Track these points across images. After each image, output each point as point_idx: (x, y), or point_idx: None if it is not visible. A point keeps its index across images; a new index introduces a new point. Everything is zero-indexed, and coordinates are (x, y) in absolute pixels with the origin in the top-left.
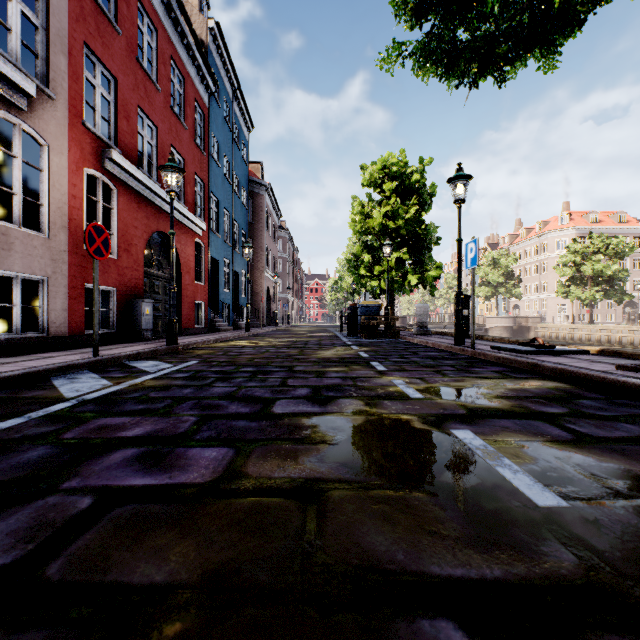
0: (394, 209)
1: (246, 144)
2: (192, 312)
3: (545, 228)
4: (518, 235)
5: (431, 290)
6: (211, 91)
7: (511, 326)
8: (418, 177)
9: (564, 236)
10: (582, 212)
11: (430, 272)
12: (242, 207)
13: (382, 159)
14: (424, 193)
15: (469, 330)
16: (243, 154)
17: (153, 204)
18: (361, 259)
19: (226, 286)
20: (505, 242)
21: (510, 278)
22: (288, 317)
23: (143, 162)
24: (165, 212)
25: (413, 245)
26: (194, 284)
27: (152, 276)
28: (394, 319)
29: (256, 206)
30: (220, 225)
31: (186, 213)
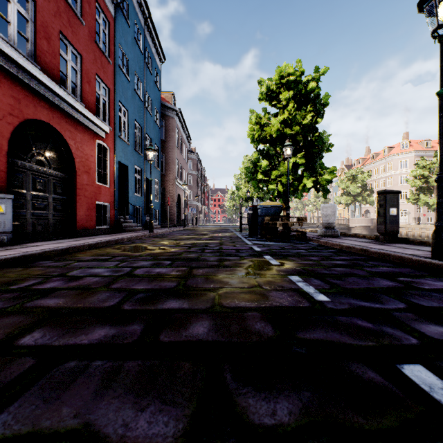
0: (291, 116)
1: (159, 73)
2: (92, 213)
3: (390, 152)
4: (368, 158)
5: (324, 193)
6: (117, 2)
7: (369, 226)
8: (314, 85)
9: (405, 158)
10: (418, 140)
11: (324, 176)
12: (155, 125)
13: (279, 70)
14: (317, 103)
15: (398, 232)
16: (156, 80)
17: (27, 86)
18: (259, 165)
19: (137, 191)
20: (358, 164)
21: (365, 189)
22: (196, 219)
23: (10, 32)
24: (49, 101)
25: (306, 152)
26: (95, 185)
27: (31, 171)
28: (300, 220)
29: (168, 127)
30: (130, 134)
31: (80, 108)
